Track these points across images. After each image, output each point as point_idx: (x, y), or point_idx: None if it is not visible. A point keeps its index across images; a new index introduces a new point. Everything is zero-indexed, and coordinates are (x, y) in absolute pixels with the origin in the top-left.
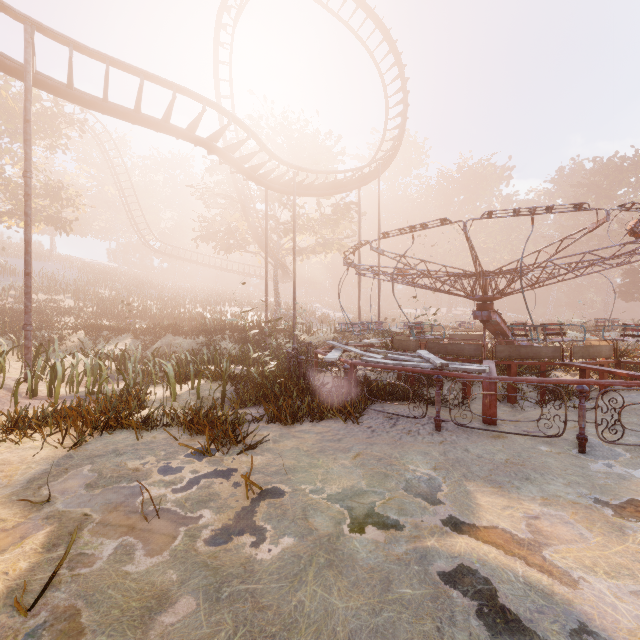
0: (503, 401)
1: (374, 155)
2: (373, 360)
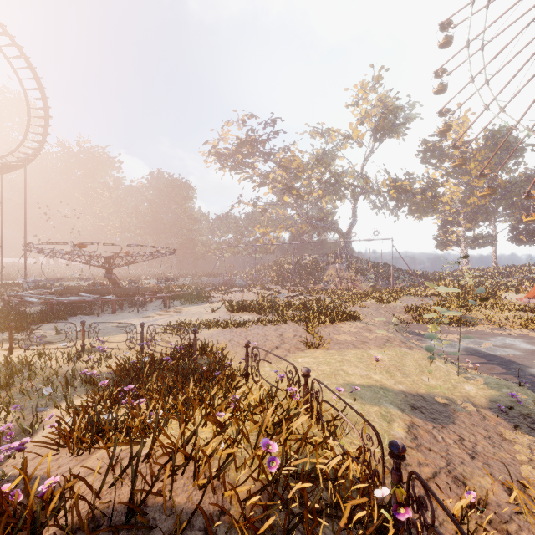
0: (118, 310)
1: (17, 148)
2: (63, 299)
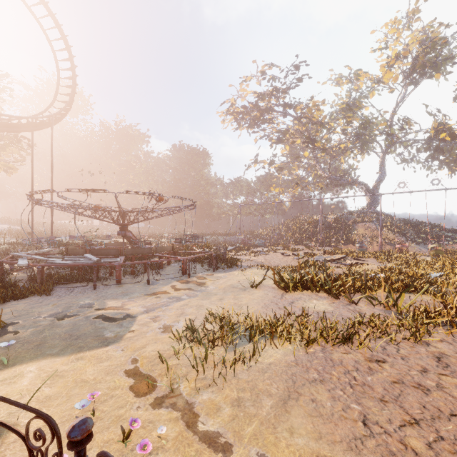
0: (130, 275)
1: (47, 108)
2: (56, 262)
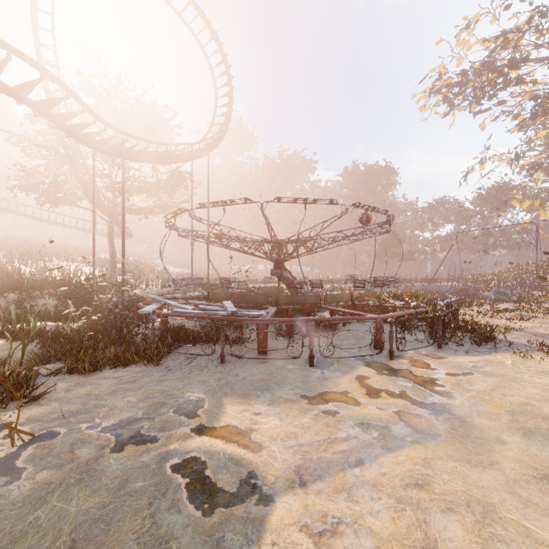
0: (285, 336)
1: (205, 134)
2: (182, 311)
